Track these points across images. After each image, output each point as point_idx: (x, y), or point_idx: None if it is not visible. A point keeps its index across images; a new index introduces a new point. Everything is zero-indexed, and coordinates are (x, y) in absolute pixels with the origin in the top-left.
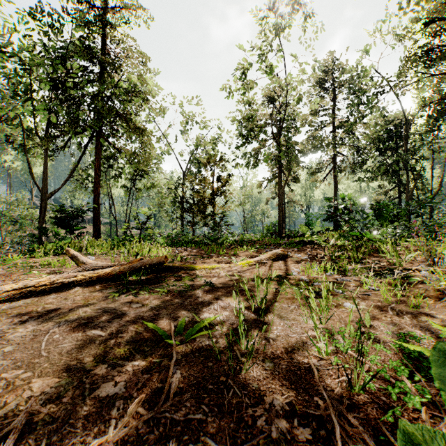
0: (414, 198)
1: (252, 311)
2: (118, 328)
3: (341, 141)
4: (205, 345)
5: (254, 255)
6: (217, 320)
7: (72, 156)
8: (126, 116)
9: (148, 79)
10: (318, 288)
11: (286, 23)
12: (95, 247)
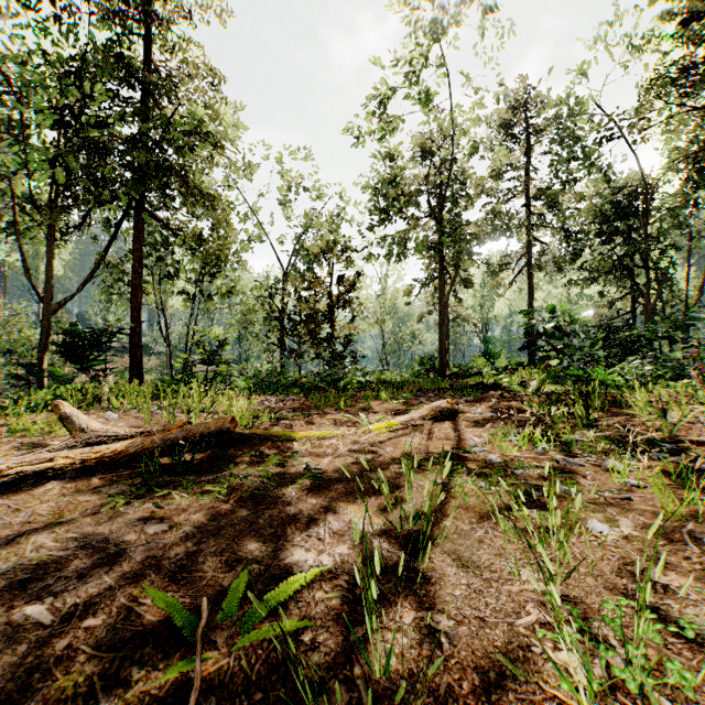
0: (657, 313)
1: (398, 544)
2: (93, 598)
3: (539, 220)
4: (284, 657)
5: (400, 410)
6: (322, 572)
7: (97, 242)
8: (185, 173)
9: (225, 116)
10: (528, 483)
11: (454, 17)
12: (126, 395)
